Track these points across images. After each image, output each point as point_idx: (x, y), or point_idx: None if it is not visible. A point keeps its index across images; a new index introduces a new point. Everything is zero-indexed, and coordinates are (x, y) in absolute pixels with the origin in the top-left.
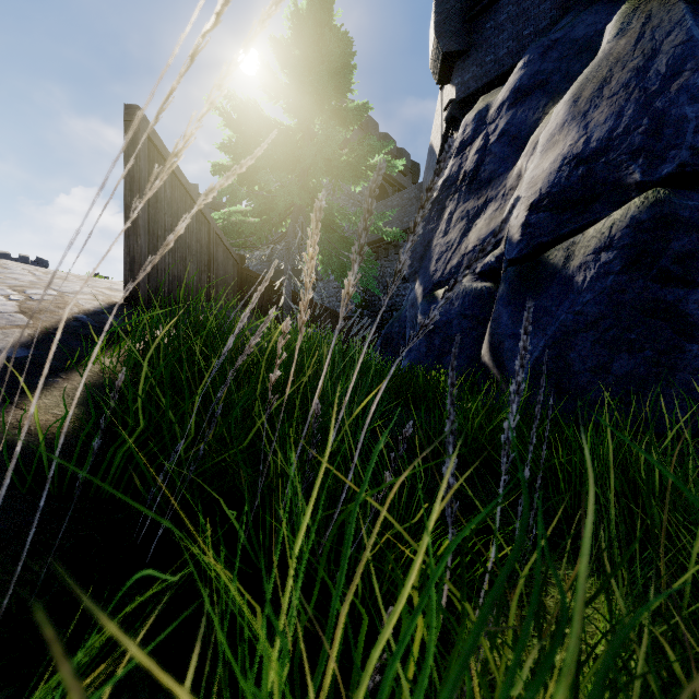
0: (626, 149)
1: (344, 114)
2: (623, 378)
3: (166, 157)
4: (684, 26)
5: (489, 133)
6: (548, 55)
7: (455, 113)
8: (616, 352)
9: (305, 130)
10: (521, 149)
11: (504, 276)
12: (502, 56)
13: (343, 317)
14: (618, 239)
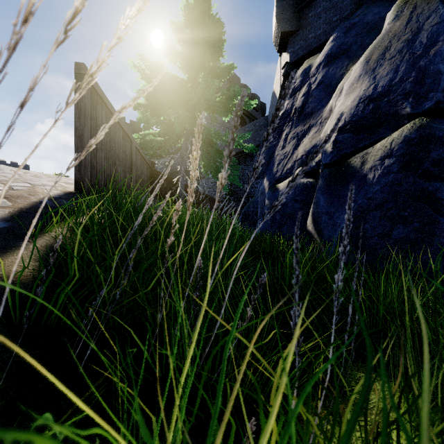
0: (401, 92)
1: (218, 71)
2: (399, 241)
3: (102, 97)
4: (438, 13)
5: (311, 83)
6: (349, 33)
7: (289, 70)
8: (395, 224)
9: (193, 81)
10: (332, 93)
11: (321, 175)
12: (319, 34)
13: (217, 200)
14: (396, 150)
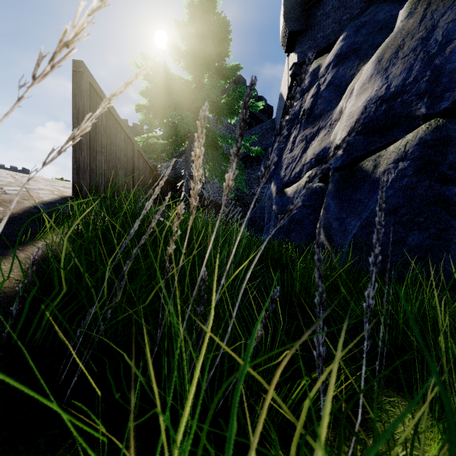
0: (415, 92)
1: (223, 71)
2: (414, 248)
3: (102, 97)
4: (454, 9)
5: (320, 84)
6: (360, 31)
7: (297, 71)
8: (410, 230)
9: (197, 82)
10: (342, 94)
11: (331, 179)
12: (328, 33)
13: (223, 204)
14: (411, 153)
